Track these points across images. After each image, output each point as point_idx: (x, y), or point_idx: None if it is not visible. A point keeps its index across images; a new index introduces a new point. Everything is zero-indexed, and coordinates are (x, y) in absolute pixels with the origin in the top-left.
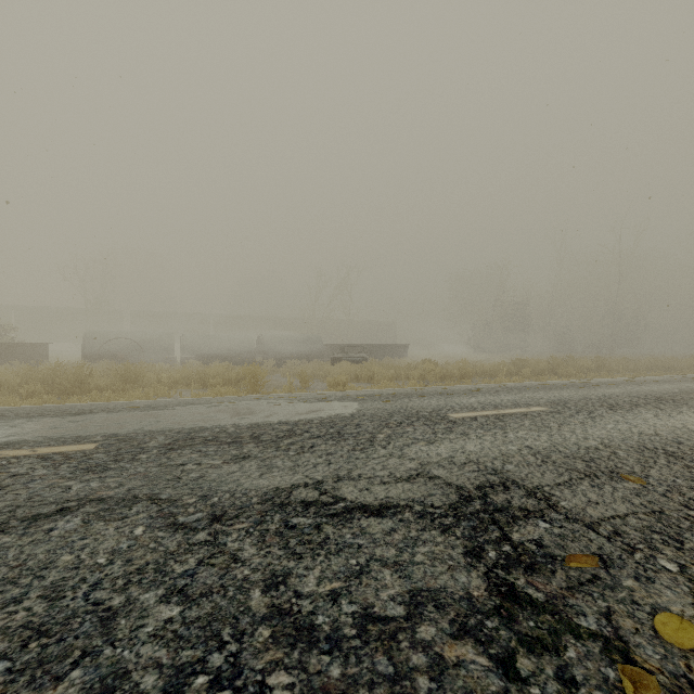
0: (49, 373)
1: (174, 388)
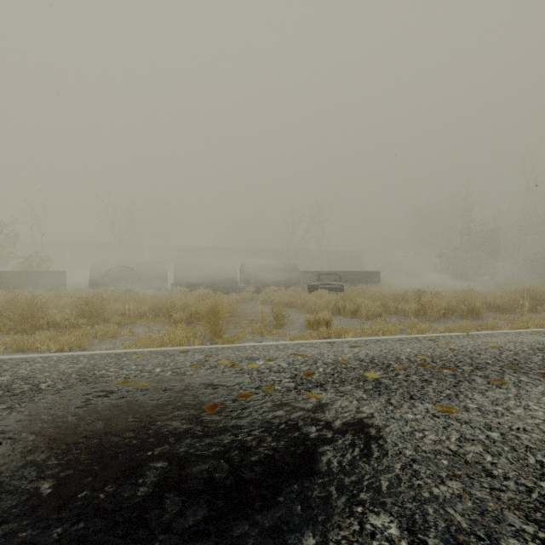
0: (4, 306)
1: (138, 322)
